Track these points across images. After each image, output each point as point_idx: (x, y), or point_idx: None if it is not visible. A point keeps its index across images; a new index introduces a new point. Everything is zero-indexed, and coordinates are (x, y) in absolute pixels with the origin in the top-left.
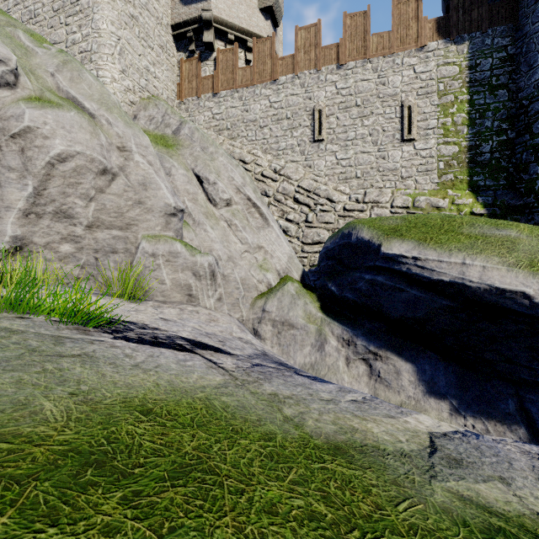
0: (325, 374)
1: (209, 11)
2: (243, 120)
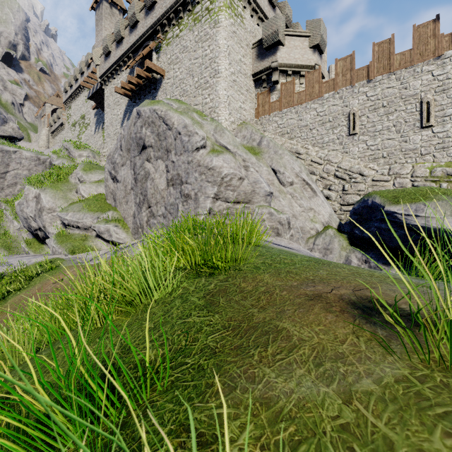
0: None
1: (276, 62)
2: (298, 126)
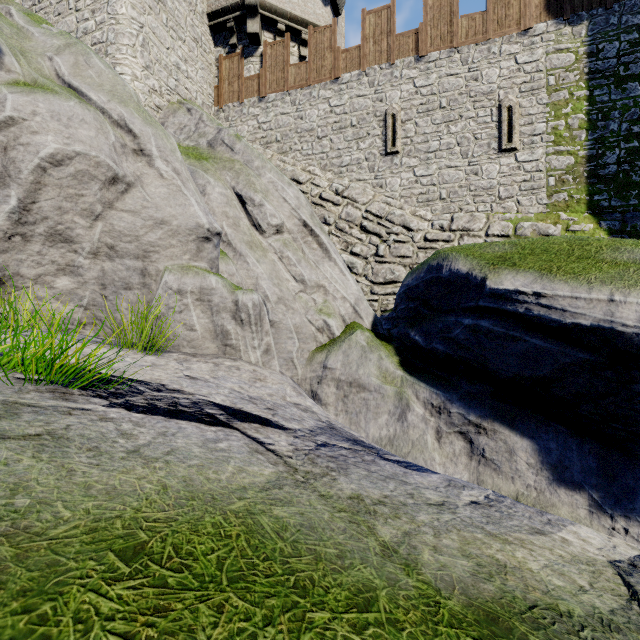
0: (408, 452)
1: None
2: (297, 130)
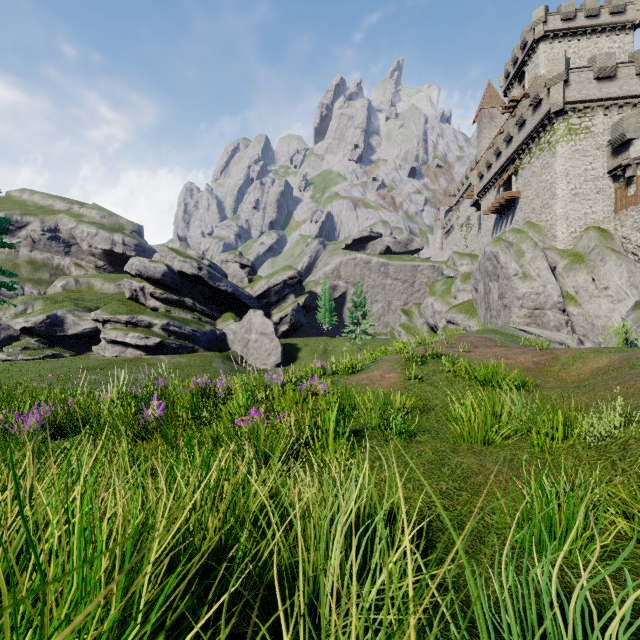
0: None
1: (627, 159)
2: None
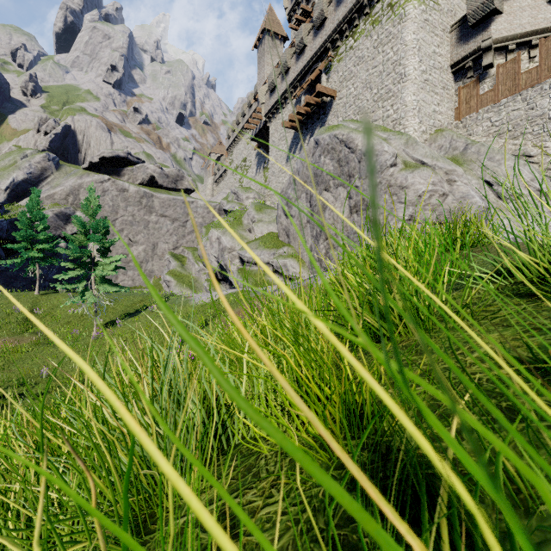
0: None
1: (488, 39)
2: (527, 118)
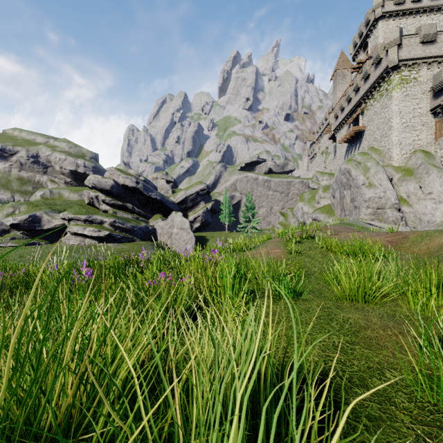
0: None
1: None
2: None
